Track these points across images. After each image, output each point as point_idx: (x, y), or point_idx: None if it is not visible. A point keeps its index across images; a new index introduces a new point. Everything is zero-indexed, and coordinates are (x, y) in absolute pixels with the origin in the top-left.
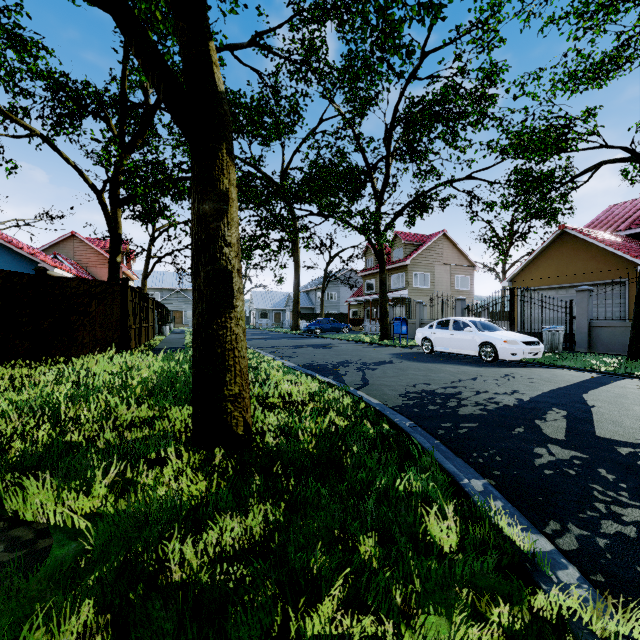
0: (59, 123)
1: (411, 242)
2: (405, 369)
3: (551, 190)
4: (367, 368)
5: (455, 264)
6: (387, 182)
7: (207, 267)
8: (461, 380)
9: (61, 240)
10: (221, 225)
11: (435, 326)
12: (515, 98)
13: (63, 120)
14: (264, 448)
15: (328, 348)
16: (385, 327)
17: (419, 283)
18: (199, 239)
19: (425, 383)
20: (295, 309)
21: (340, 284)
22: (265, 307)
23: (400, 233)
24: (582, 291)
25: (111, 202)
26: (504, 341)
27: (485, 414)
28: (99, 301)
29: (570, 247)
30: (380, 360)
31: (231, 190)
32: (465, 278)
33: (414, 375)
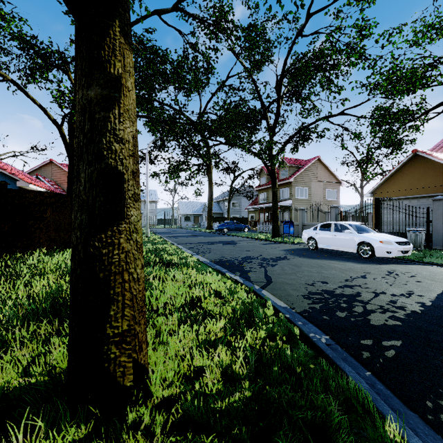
0: (30, 74)
1: (294, 165)
2: (299, 265)
3: (409, 121)
4: (267, 264)
5: (326, 181)
6: (278, 119)
7: (90, 167)
8: (353, 278)
9: (43, 165)
10: (110, 116)
11: (319, 228)
12: (383, 47)
13: (34, 72)
14: (161, 398)
15: (234, 244)
16: (276, 228)
17: (300, 195)
18: (81, 132)
19: (322, 281)
20: (209, 214)
21: (241, 196)
22: (188, 213)
23: (286, 158)
24: (438, 200)
25: (69, 134)
26: (380, 241)
27: (400, 325)
28: (53, 209)
29: (421, 166)
30: (276, 256)
31: (126, 77)
32: (333, 191)
33: (309, 272)
